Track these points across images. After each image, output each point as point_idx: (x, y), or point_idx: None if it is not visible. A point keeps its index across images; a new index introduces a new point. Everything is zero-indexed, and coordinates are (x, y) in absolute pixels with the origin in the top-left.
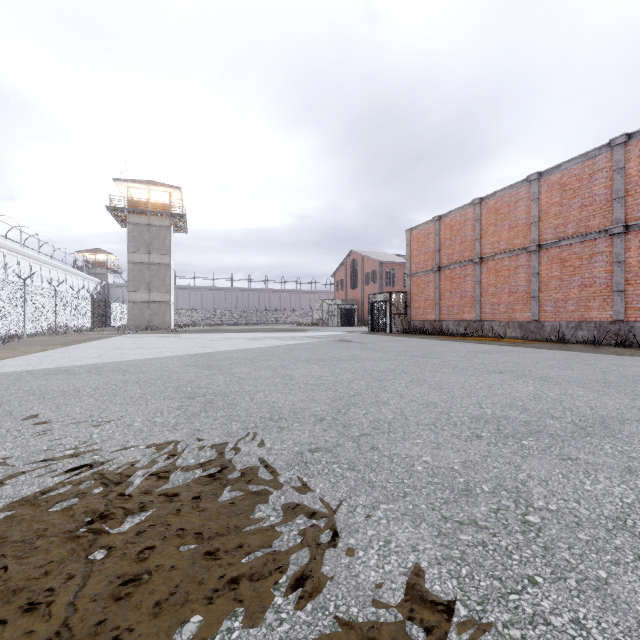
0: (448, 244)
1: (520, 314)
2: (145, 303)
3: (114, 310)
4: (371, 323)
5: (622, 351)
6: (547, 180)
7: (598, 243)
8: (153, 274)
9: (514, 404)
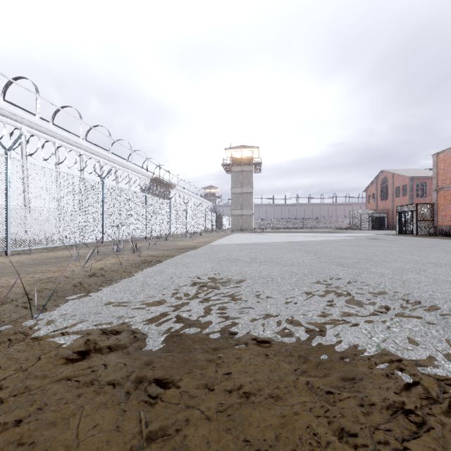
0: None
1: None
2: (239, 216)
3: (223, 220)
4: (398, 227)
5: None
6: None
7: None
8: (244, 199)
9: None
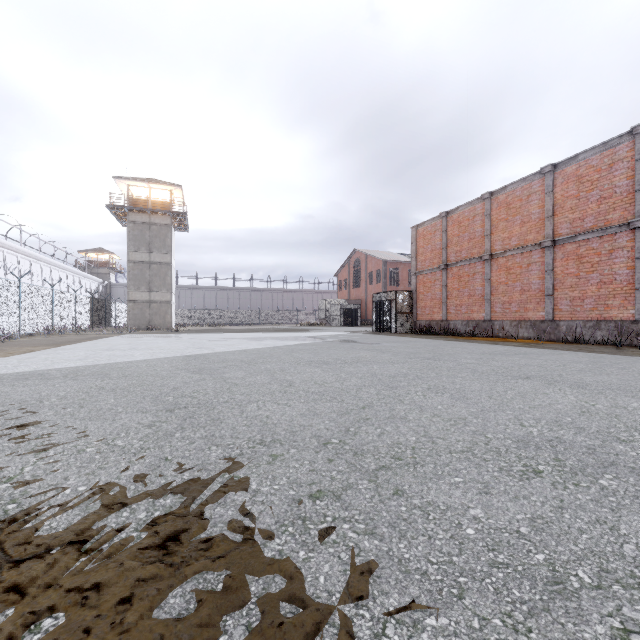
0: (456, 241)
1: (533, 313)
2: (146, 303)
3: (115, 310)
4: (375, 323)
5: None
6: (562, 172)
7: (618, 237)
8: (154, 273)
9: (562, 420)
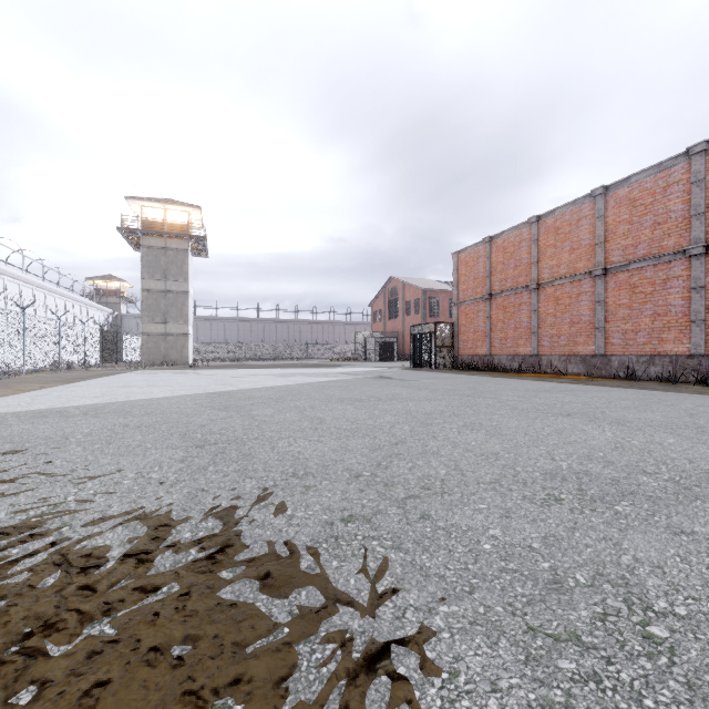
0: (500, 268)
1: (583, 347)
2: (161, 335)
3: (126, 343)
4: (413, 358)
5: (704, 389)
6: (614, 195)
7: (674, 266)
8: (170, 303)
9: (593, 455)
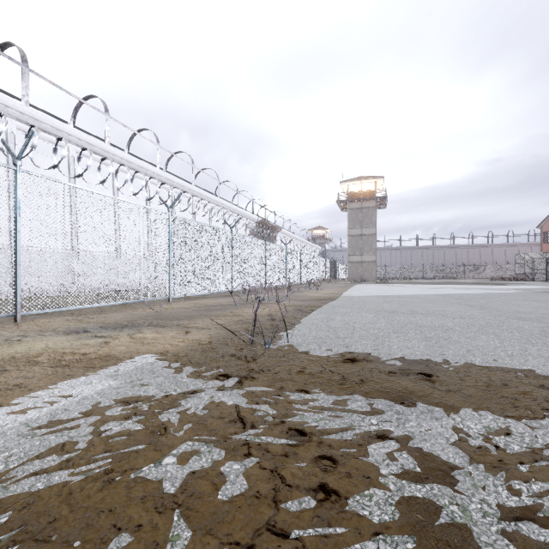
0: None
1: None
2: (358, 263)
3: (337, 268)
4: None
5: None
6: None
7: None
8: (364, 242)
9: None
